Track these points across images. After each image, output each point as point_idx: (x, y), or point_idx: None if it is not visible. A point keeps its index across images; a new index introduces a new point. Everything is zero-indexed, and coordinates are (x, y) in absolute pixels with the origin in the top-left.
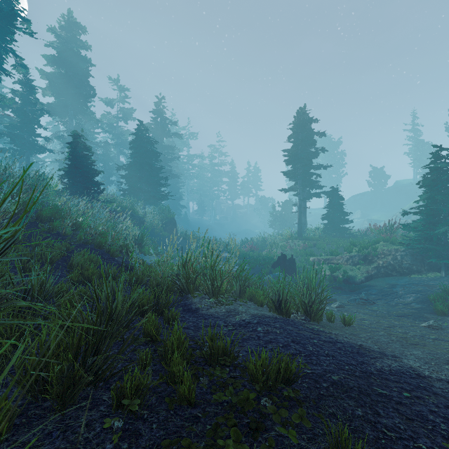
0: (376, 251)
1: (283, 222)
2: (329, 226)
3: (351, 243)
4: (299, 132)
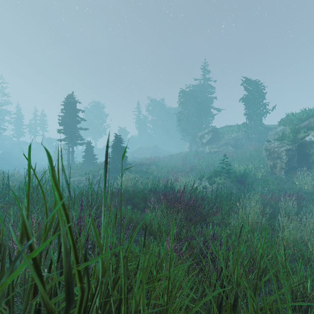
0: (98, 173)
1: (63, 158)
2: (86, 162)
3: (90, 170)
4: (68, 108)
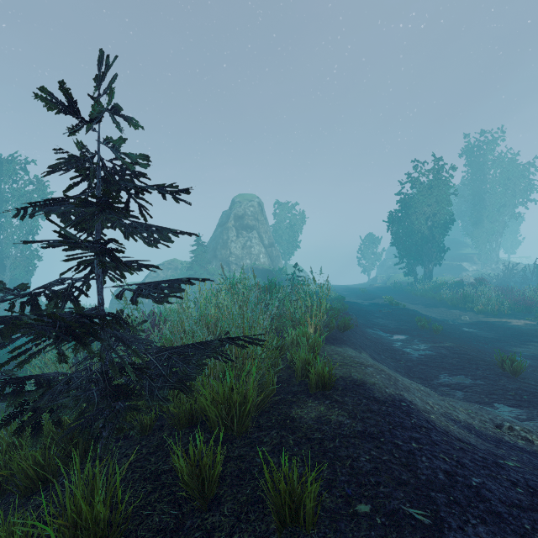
0: None
1: None
2: None
3: None
4: None
